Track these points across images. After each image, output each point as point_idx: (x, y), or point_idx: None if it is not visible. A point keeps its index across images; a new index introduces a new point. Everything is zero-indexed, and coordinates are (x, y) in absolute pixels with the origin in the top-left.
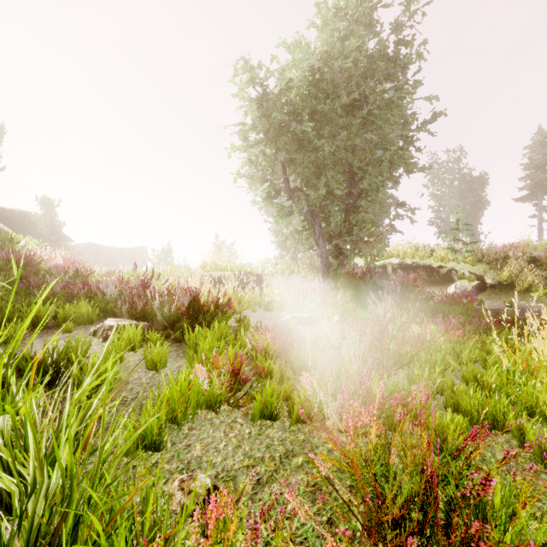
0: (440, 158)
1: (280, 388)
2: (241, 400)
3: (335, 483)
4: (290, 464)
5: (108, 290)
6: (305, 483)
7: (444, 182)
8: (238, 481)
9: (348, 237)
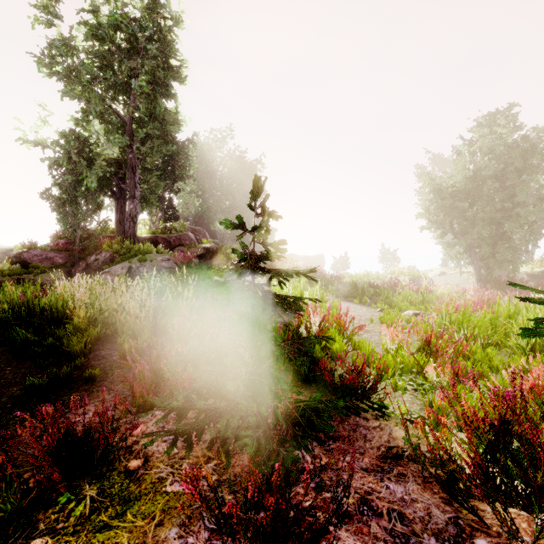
0: None
1: None
2: None
3: None
4: None
5: (386, 285)
6: None
7: None
8: None
9: (493, 259)
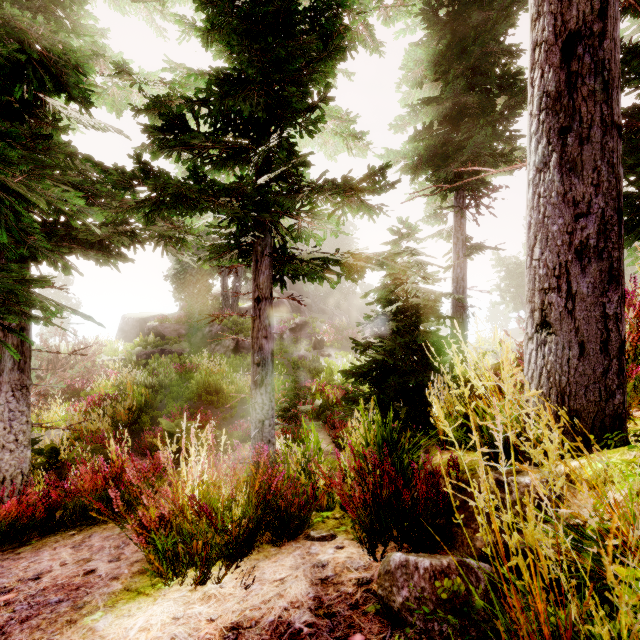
0: None
1: None
2: None
3: None
4: None
5: None
6: None
7: None
8: None
9: None
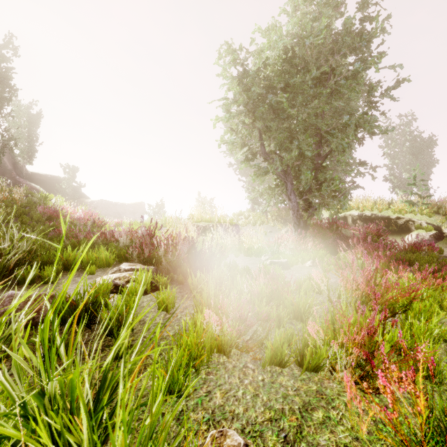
0: (393, 122)
1: (287, 336)
2: (247, 344)
3: (365, 446)
4: (311, 419)
5: (122, 238)
6: (334, 444)
7: (397, 143)
8: (266, 438)
9: (317, 192)
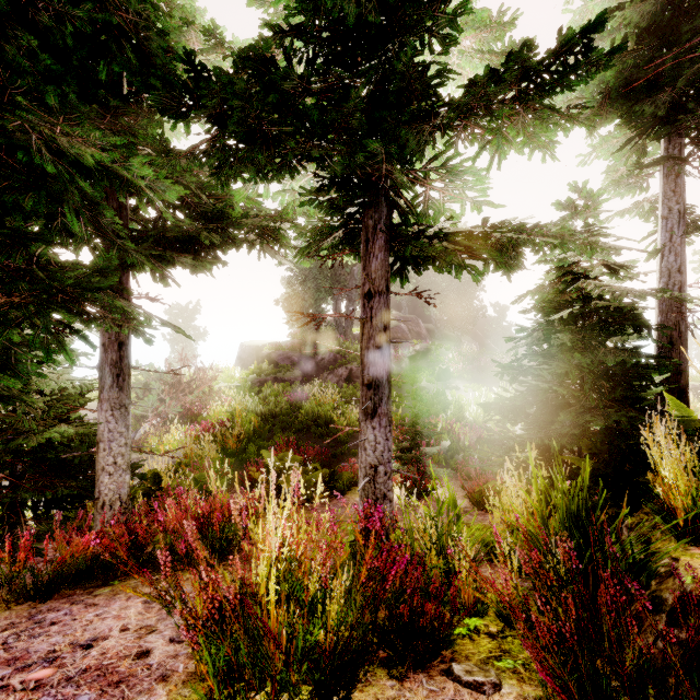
0: None
1: None
2: None
3: None
4: None
5: None
6: None
7: None
8: None
9: None
